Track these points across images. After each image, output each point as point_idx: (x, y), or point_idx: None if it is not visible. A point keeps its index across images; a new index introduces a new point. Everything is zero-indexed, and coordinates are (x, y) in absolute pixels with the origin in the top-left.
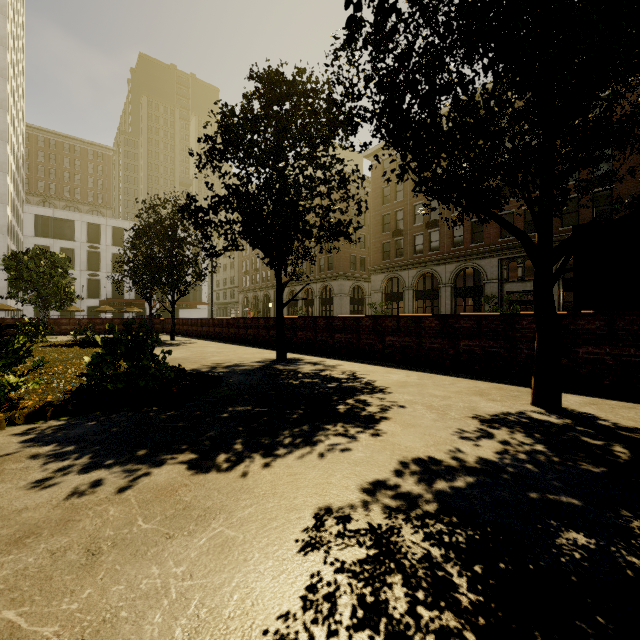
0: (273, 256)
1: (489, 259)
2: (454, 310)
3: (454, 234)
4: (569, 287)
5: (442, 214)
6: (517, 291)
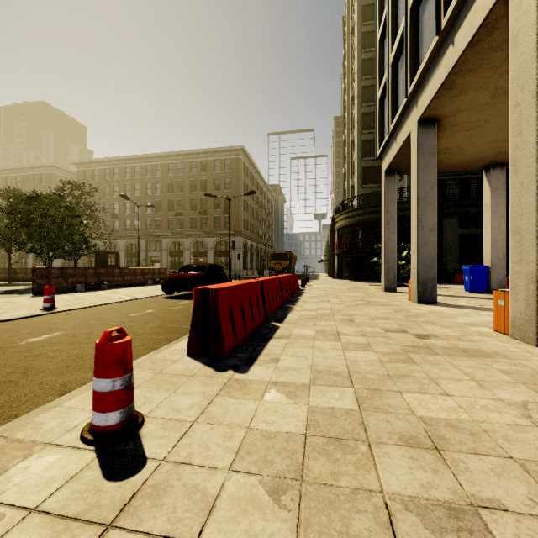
0: (8, 249)
1: (142, 239)
2: (127, 264)
3: (127, 224)
4: (171, 255)
5: (120, 212)
6: (154, 256)
